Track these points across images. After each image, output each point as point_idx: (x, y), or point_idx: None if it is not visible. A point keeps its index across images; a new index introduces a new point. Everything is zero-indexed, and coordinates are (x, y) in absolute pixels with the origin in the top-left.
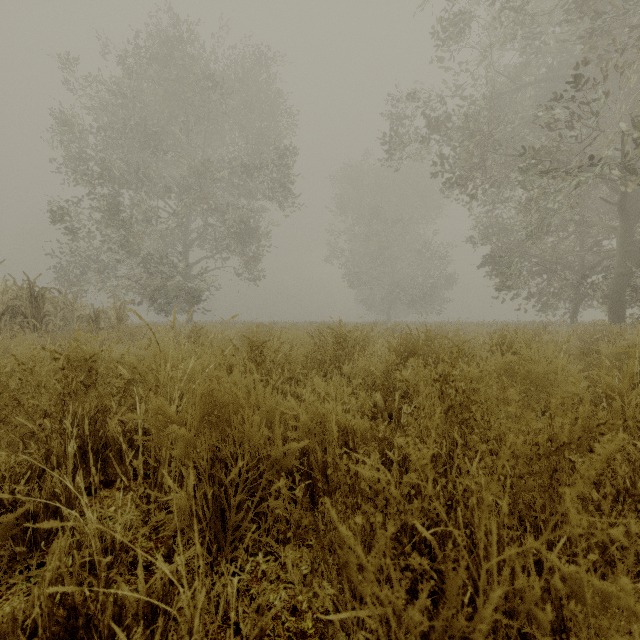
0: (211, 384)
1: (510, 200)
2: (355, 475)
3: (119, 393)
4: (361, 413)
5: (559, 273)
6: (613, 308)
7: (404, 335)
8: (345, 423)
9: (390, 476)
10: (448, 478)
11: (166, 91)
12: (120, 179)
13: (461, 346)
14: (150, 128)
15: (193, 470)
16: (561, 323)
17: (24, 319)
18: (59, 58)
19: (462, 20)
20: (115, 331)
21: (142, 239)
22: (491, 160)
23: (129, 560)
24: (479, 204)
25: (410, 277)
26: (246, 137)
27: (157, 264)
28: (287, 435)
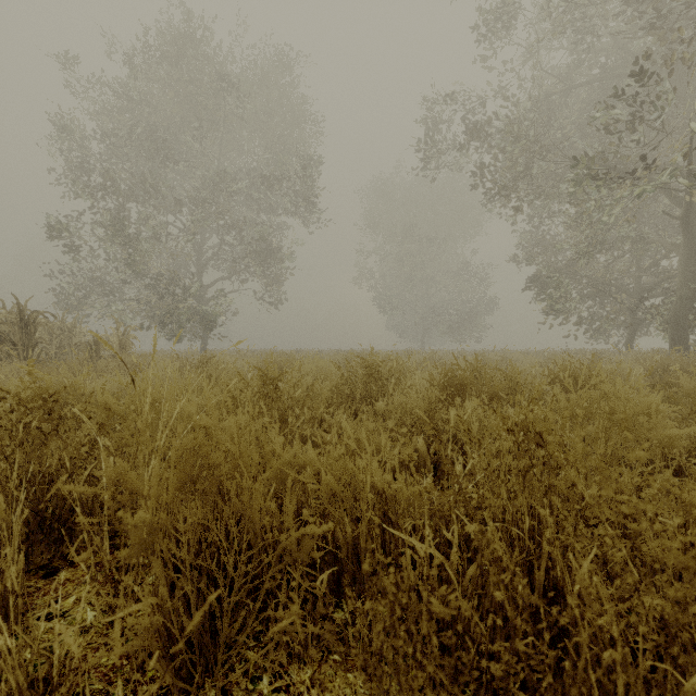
0: (197, 436)
1: (559, 215)
2: (397, 559)
3: (91, 441)
4: (400, 464)
5: (613, 296)
6: (675, 335)
7: (443, 365)
8: (383, 487)
9: (450, 571)
10: (535, 575)
11: (177, 94)
12: (126, 192)
13: (516, 378)
14: (159, 135)
15: (162, 569)
16: (615, 351)
17: (12, 347)
18: (58, 57)
19: (506, 13)
20: (115, 360)
21: (150, 258)
22: (538, 170)
23: (77, 689)
24: (524, 220)
25: (446, 301)
26: (266, 146)
27: (167, 286)
28: (306, 498)
